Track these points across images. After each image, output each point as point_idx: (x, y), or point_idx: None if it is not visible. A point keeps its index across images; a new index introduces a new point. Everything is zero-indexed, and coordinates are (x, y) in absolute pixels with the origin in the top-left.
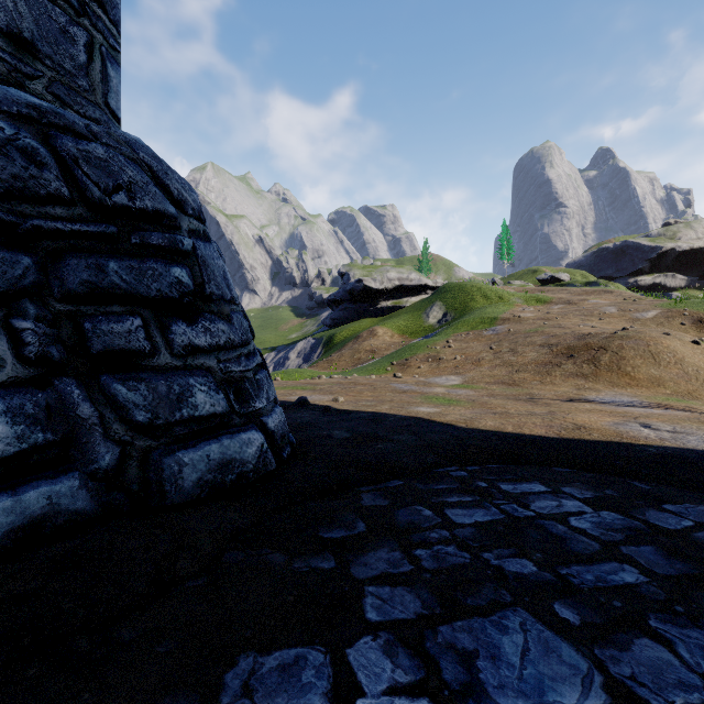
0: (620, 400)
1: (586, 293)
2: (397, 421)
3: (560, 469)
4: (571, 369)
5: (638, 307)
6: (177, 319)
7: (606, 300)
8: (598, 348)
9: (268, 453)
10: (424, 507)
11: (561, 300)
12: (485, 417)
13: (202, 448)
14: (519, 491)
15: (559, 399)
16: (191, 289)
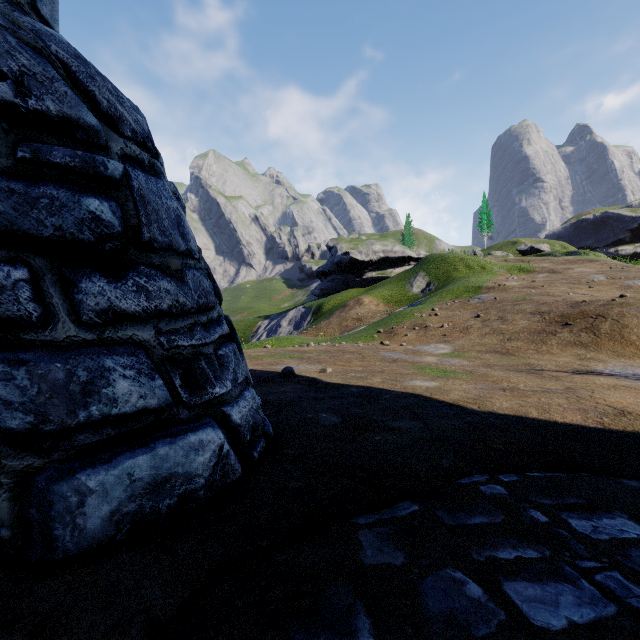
0: (635, 373)
1: (569, 262)
2: (394, 400)
3: (634, 482)
4: (568, 337)
5: (628, 275)
6: (91, 272)
7: (591, 269)
8: (596, 315)
9: (230, 457)
10: (464, 574)
11: (544, 269)
12: (495, 395)
13: (121, 463)
14: (606, 535)
15: (564, 371)
16: (117, 231)
